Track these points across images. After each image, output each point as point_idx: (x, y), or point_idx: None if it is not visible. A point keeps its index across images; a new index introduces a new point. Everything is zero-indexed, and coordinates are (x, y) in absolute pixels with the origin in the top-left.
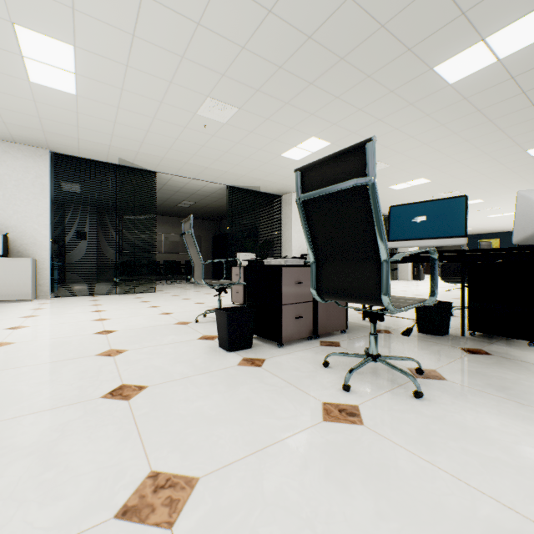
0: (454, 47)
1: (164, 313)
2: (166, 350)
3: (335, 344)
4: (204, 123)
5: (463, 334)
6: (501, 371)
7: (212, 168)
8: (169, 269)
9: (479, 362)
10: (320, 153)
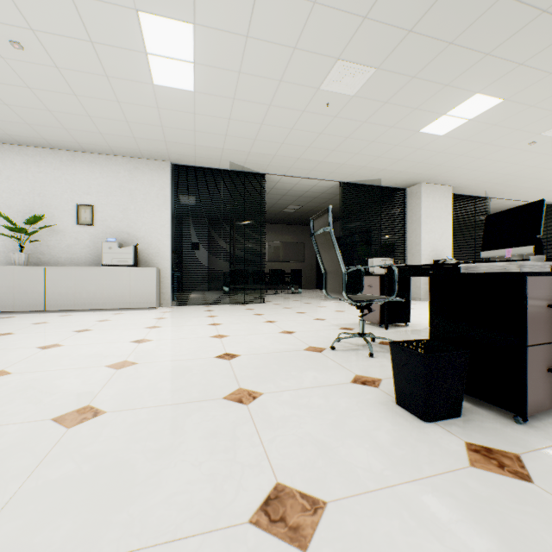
0: None
1: (285, 331)
2: (316, 402)
3: None
4: (327, 101)
5: None
6: None
7: (326, 161)
8: (275, 278)
9: None
10: (480, 120)
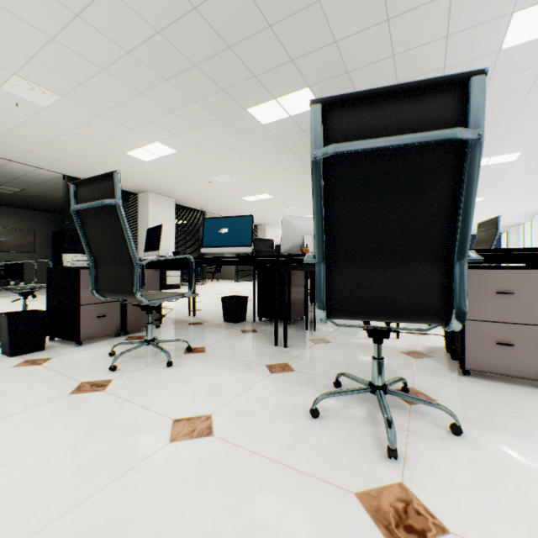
0: (257, 99)
1: None
2: None
3: (140, 337)
4: (16, 101)
5: (254, 320)
6: (250, 342)
7: (39, 152)
8: None
9: (243, 338)
10: (169, 159)
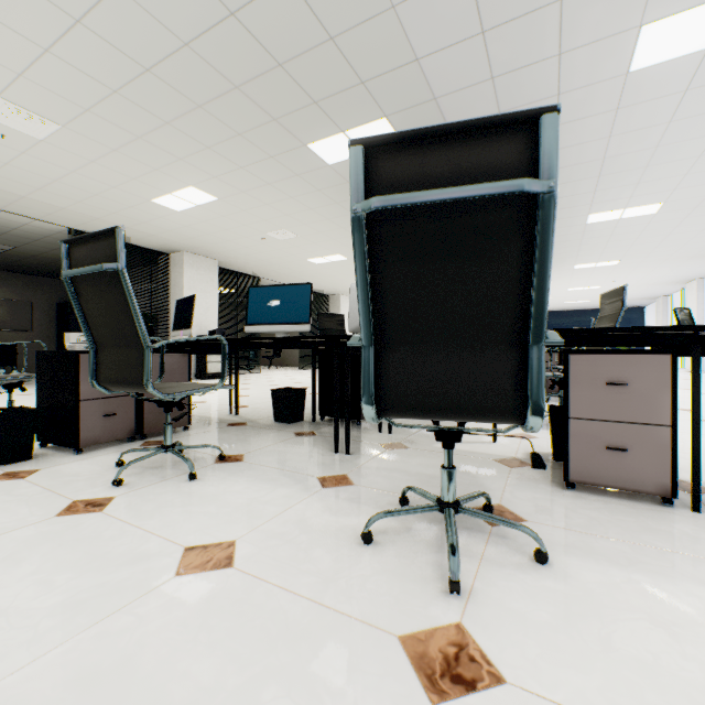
0: (320, 131)
1: None
2: None
3: (161, 442)
4: (2, 132)
5: (314, 419)
6: (304, 448)
7: (34, 199)
8: None
9: (295, 442)
10: (209, 208)
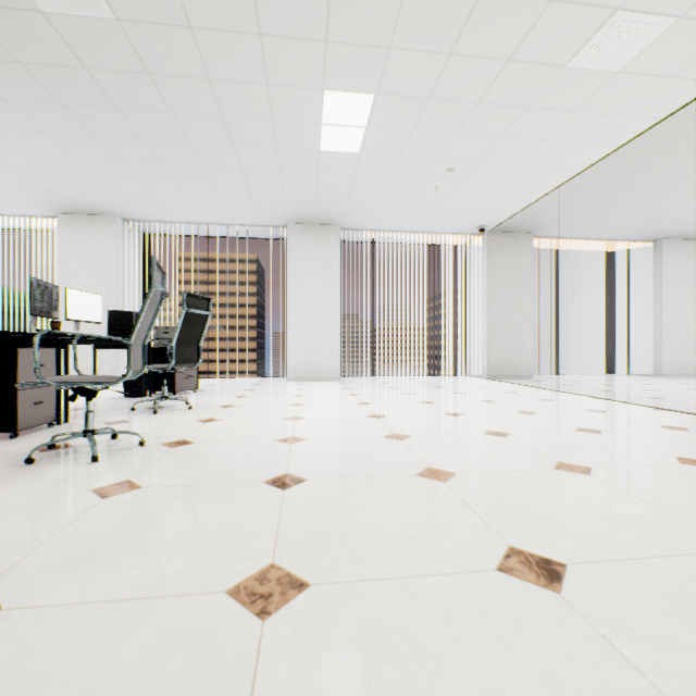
0: None
1: None
2: None
3: None
4: None
5: None
6: None
7: None
8: None
9: None
10: None
